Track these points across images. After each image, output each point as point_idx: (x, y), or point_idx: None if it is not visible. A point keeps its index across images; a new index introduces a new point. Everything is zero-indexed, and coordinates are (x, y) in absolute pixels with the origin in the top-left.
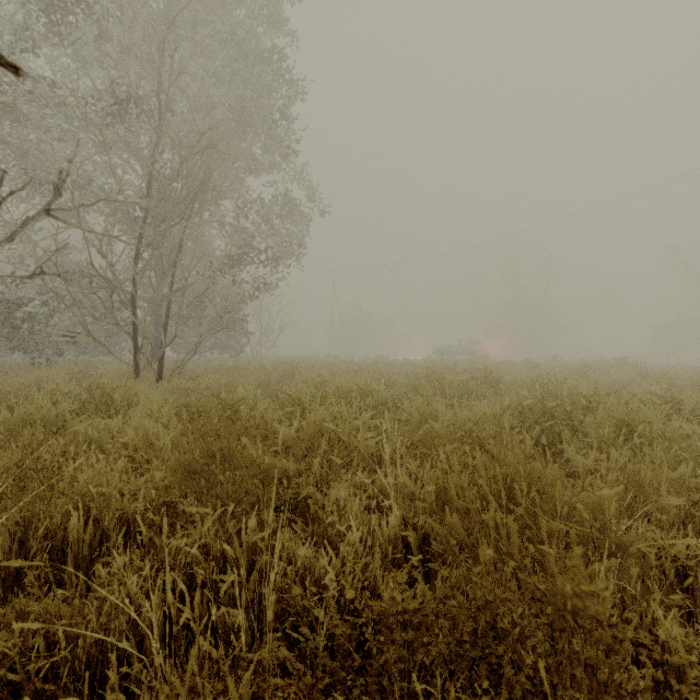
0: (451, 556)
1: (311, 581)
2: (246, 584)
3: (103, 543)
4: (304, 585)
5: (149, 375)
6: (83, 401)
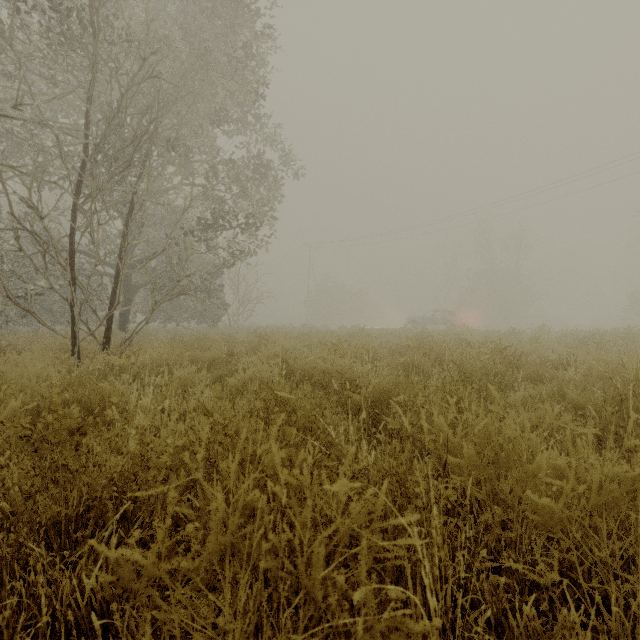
0: None
1: None
2: None
3: None
4: None
5: (97, 348)
6: None
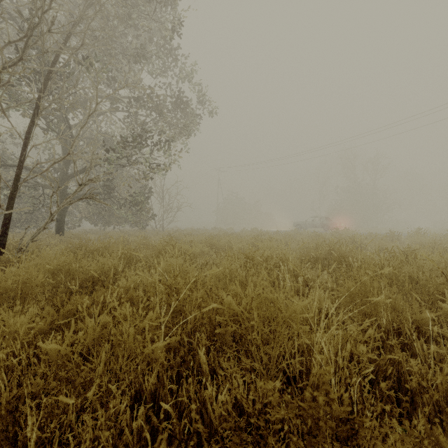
0: None
1: None
2: None
3: None
4: None
5: None
6: None
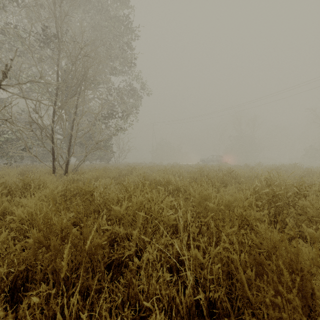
0: None
1: None
2: None
3: None
4: None
5: (61, 172)
6: (11, 188)
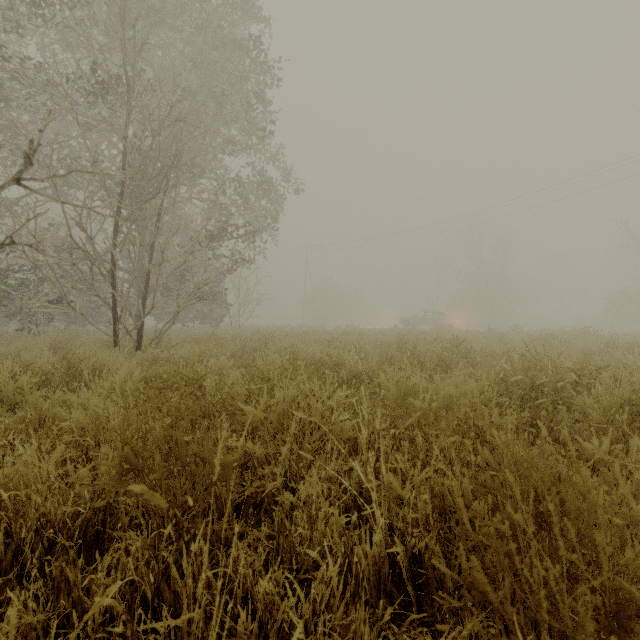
0: (468, 617)
1: (272, 628)
2: (188, 628)
3: (18, 560)
4: (263, 632)
5: (129, 344)
6: (46, 374)
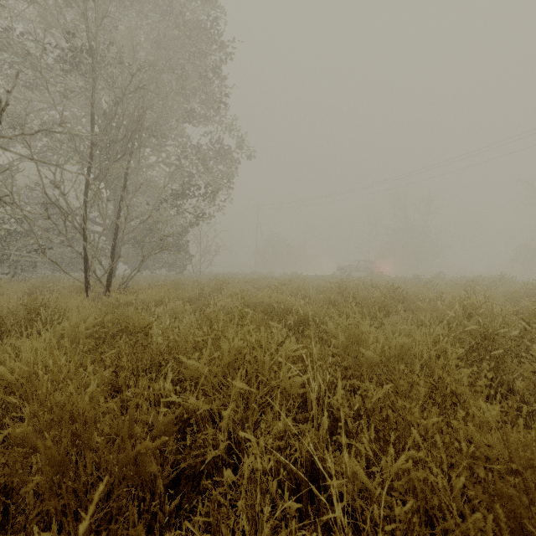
0: None
1: None
2: None
3: None
4: None
5: (100, 289)
6: (2, 320)
